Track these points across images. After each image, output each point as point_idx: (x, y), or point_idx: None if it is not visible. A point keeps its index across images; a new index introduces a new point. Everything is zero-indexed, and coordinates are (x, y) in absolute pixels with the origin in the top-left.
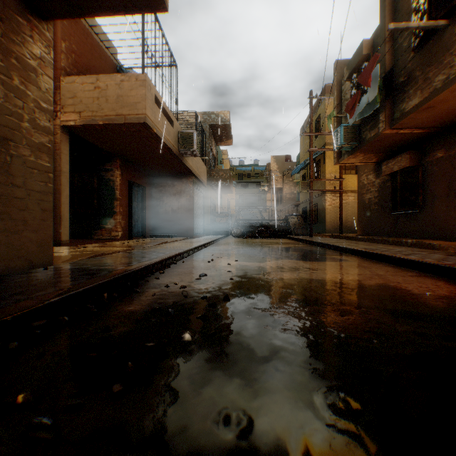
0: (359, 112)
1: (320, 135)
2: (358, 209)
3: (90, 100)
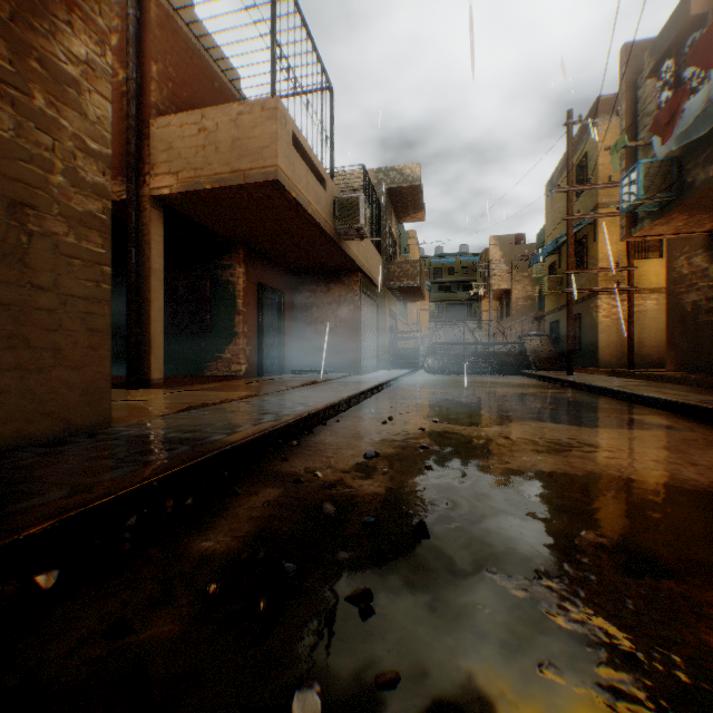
0: (678, 132)
1: (588, 189)
2: (666, 323)
3: (192, 152)
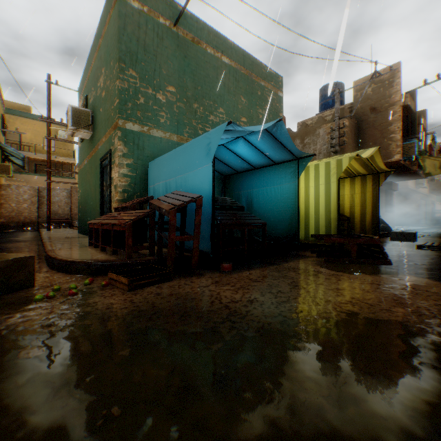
0: None
1: None
2: None
3: None
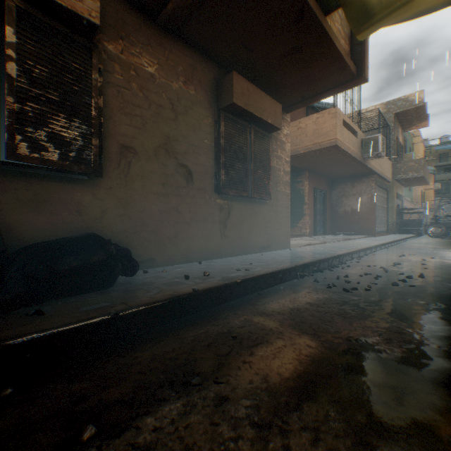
0: None
1: None
2: None
3: (294, 138)
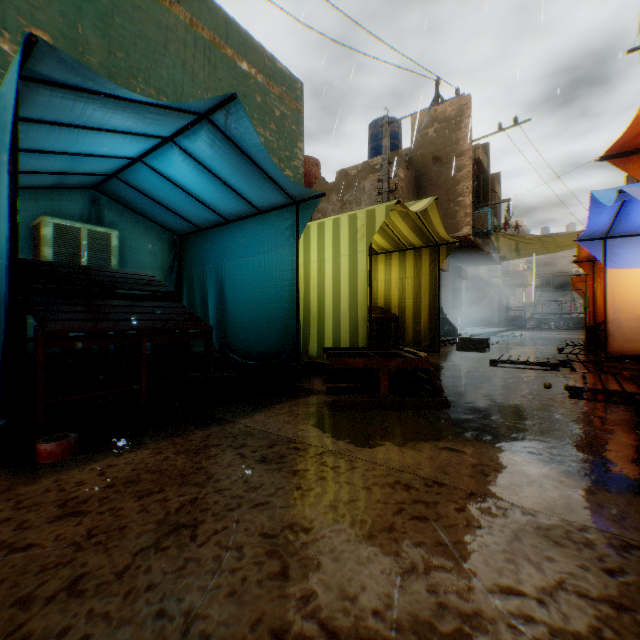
0: None
1: None
2: None
3: None
